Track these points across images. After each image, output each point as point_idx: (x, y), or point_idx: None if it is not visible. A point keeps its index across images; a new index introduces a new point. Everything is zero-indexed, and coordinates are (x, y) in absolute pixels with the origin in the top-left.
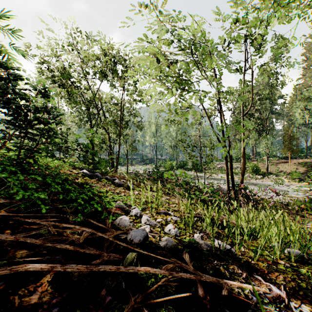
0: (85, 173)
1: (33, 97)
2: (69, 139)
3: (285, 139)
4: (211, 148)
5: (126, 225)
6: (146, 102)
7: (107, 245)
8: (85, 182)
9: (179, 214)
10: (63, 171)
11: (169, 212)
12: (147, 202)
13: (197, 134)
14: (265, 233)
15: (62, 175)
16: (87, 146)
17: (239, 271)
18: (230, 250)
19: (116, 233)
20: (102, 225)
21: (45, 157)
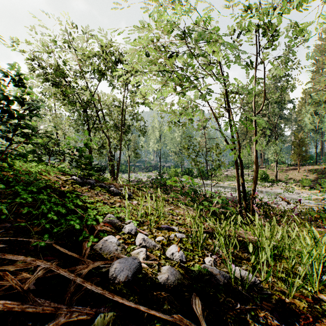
0: (75, 180)
1: (5, 86)
2: (60, 141)
3: (295, 145)
4: (219, 154)
5: (111, 251)
6: (148, 104)
7: (73, 289)
8: (73, 190)
9: (184, 229)
10: (48, 178)
11: (172, 227)
12: (147, 213)
13: (203, 139)
14: (305, 261)
15: (40, 182)
16: (81, 149)
17: (275, 322)
18: (254, 282)
19: (92, 265)
20: (73, 253)
21: (31, 161)
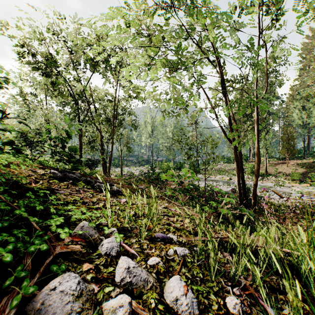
0: (54, 174)
1: None
2: (42, 132)
3: (284, 140)
4: (213, 147)
5: None
6: (141, 98)
7: None
8: (46, 187)
9: (186, 239)
10: (20, 172)
11: (170, 235)
12: (137, 215)
13: (194, 134)
14: None
15: None
16: (64, 140)
17: None
18: None
19: None
20: None
21: (7, 153)
